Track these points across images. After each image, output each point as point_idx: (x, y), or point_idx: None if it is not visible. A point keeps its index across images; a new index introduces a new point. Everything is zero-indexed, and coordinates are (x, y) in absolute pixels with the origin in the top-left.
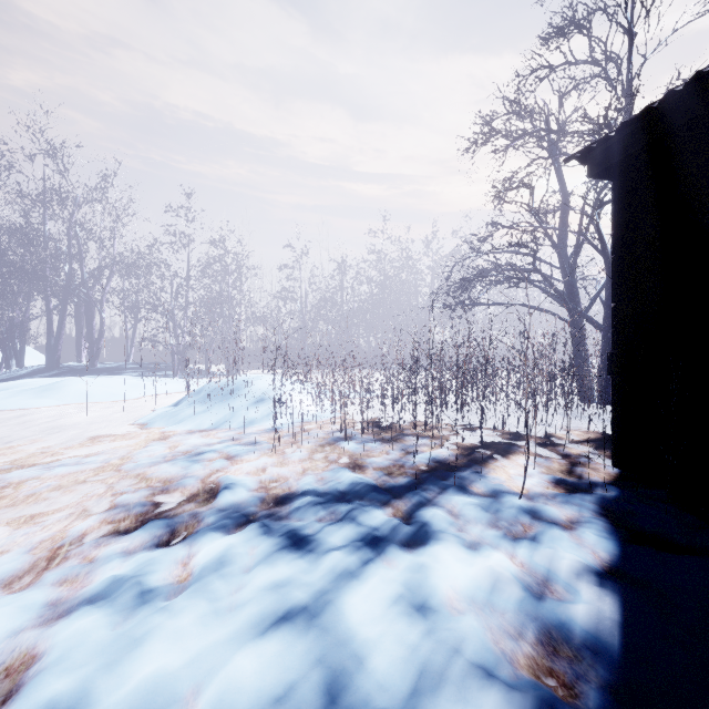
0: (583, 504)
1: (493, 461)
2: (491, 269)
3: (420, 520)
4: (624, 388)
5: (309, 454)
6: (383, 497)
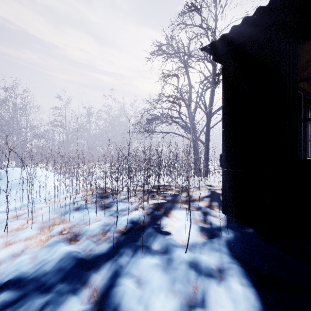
0: (221, 251)
1: (165, 218)
2: (160, 116)
3: (111, 306)
4: (228, 173)
5: (38, 230)
6: (84, 276)
